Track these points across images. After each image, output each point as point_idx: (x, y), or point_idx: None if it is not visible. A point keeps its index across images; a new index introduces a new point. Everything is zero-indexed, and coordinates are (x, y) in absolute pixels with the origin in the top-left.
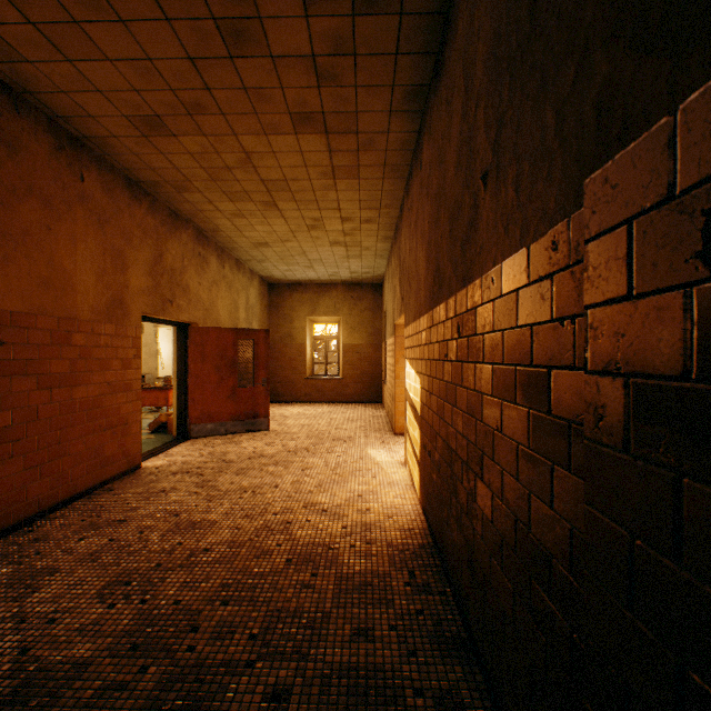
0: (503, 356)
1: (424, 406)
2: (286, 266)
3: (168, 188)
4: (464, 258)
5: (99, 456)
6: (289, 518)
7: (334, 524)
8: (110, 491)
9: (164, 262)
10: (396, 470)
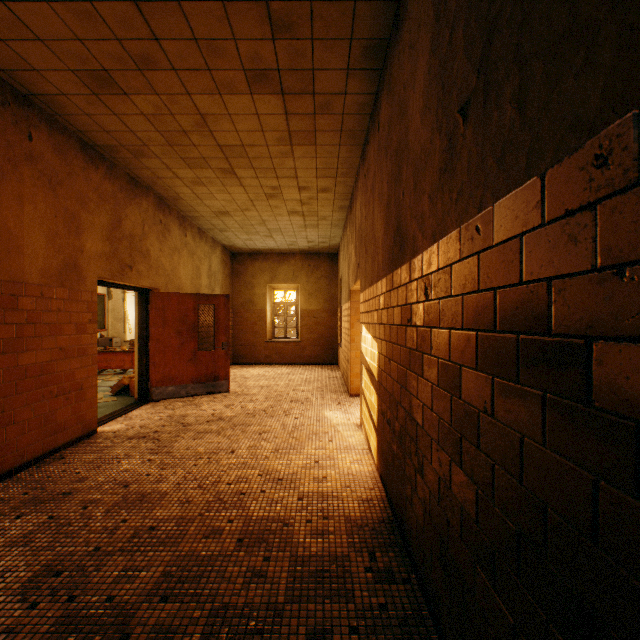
0: (496, 321)
1: (383, 371)
2: (246, 235)
3: (125, 153)
4: (434, 210)
5: (50, 422)
6: (243, 488)
7: (290, 495)
8: (61, 459)
9: (123, 228)
10: (352, 433)
